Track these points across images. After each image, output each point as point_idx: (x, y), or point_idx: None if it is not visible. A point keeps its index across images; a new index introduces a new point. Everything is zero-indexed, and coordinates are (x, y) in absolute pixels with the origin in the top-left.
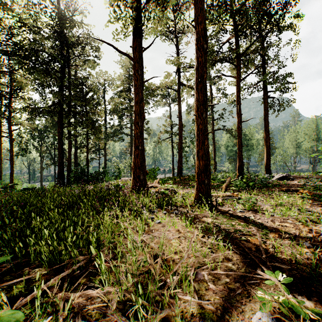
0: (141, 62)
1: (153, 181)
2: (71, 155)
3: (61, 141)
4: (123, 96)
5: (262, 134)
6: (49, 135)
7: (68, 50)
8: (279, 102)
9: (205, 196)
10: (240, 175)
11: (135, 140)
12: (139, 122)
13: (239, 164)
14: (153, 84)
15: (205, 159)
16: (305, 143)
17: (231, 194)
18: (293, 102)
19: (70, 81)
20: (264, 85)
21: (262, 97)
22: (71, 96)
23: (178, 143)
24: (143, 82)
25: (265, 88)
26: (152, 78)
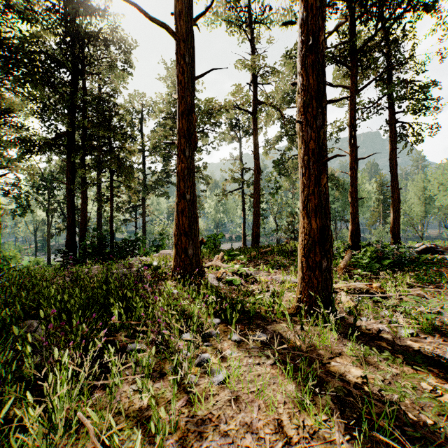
0: (190, 41)
1: (213, 256)
2: (86, 213)
3: (71, 192)
4: (168, 126)
5: (375, 183)
6: (60, 185)
7: (80, 48)
8: (413, 131)
9: (322, 296)
10: (354, 245)
11: (179, 183)
12: (185, 150)
13: (352, 227)
14: (214, 102)
15: (321, 216)
16: (439, 197)
17: (364, 287)
18: (436, 130)
19: (83, 98)
20: (390, 103)
21: (386, 122)
22: (85, 121)
23: (254, 194)
24: (194, 78)
25: (391, 107)
26: (210, 71)
